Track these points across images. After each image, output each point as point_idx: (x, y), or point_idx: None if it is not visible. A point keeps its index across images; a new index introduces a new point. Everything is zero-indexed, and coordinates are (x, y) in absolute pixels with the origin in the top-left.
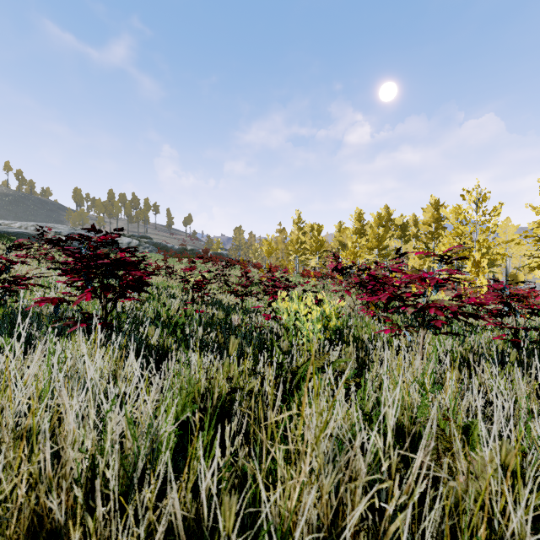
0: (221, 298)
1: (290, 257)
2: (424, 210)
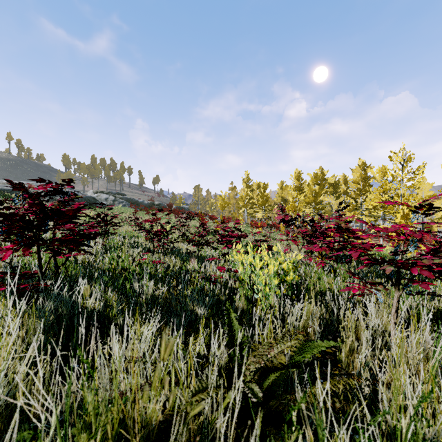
0: (180, 246)
1: (240, 210)
2: (353, 171)
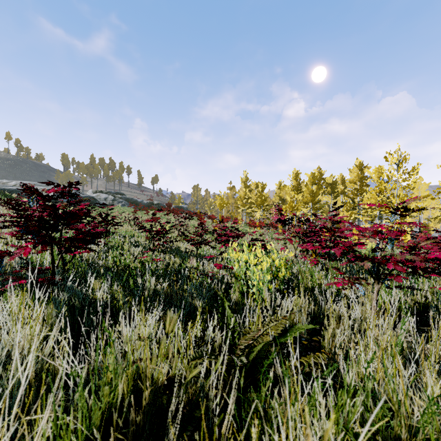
0: (179, 245)
1: (239, 210)
2: (351, 171)
